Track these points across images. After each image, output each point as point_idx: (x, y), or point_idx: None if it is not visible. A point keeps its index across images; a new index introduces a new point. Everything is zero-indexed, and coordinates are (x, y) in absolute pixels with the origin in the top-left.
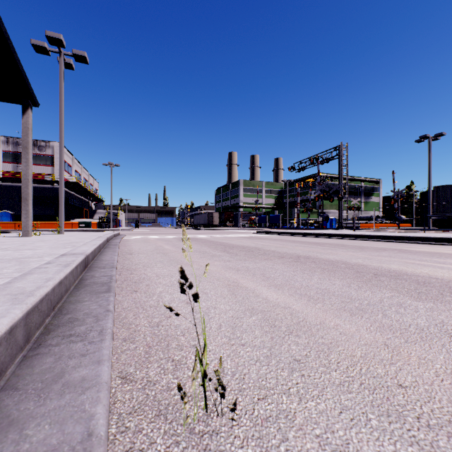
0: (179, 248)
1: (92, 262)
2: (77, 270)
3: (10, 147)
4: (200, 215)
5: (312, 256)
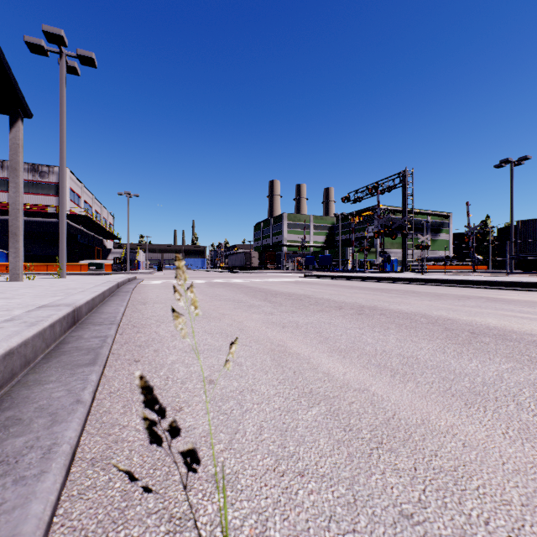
0: (208, 296)
1: (87, 315)
2: (53, 330)
3: (6, 173)
4: (235, 256)
5: (379, 306)
